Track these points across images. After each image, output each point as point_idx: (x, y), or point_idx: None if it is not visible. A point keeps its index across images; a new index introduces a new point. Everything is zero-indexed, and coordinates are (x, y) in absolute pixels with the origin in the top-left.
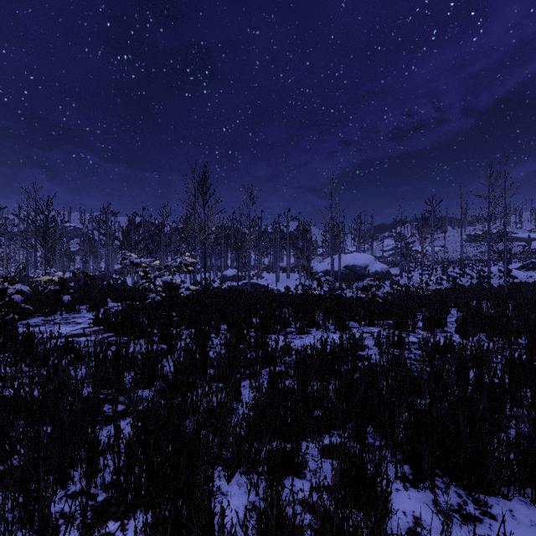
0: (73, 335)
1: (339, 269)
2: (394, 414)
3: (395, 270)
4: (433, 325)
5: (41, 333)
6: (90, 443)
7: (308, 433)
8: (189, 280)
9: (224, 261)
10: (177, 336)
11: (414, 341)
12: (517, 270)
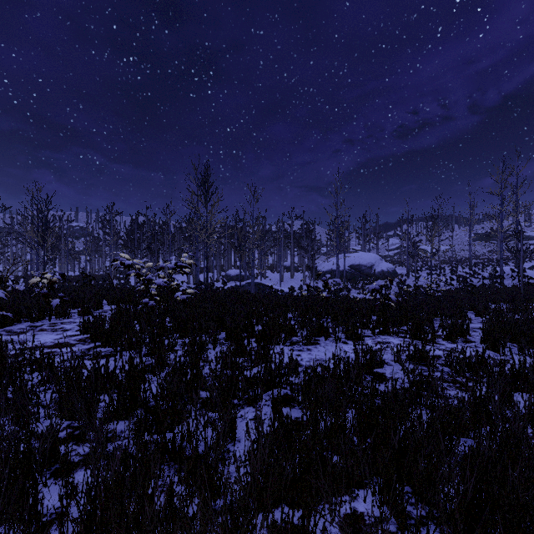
0: (56, 345)
1: (344, 268)
2: (435, 467)
3: (401, 270)
4: (455, 333)
5: (14, 346)
6: (29, 514)
7: (323, 495)
8: (193, 279)
9: (228, 261)
10: (169, 347)
11: (437, 354)
12: (530, 270)
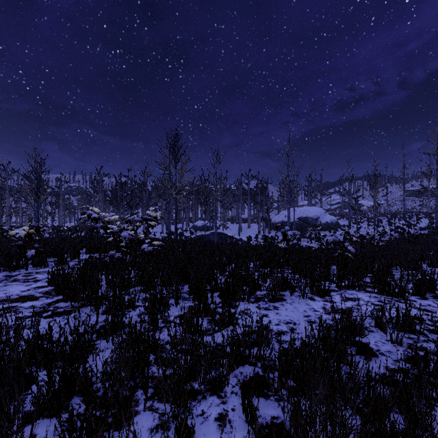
0: (20, 298)
1: (294, 220)
2: None
3: (343, 221)
4: (424, 288)
5: None
6: None
7: None
8: (166, 229)
9: (195, 214)
10: (129, 304)
11: (417, 315)
12: None
